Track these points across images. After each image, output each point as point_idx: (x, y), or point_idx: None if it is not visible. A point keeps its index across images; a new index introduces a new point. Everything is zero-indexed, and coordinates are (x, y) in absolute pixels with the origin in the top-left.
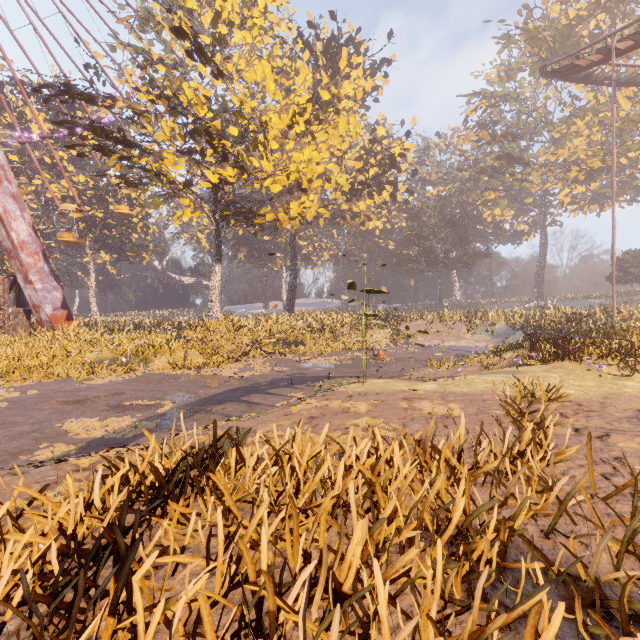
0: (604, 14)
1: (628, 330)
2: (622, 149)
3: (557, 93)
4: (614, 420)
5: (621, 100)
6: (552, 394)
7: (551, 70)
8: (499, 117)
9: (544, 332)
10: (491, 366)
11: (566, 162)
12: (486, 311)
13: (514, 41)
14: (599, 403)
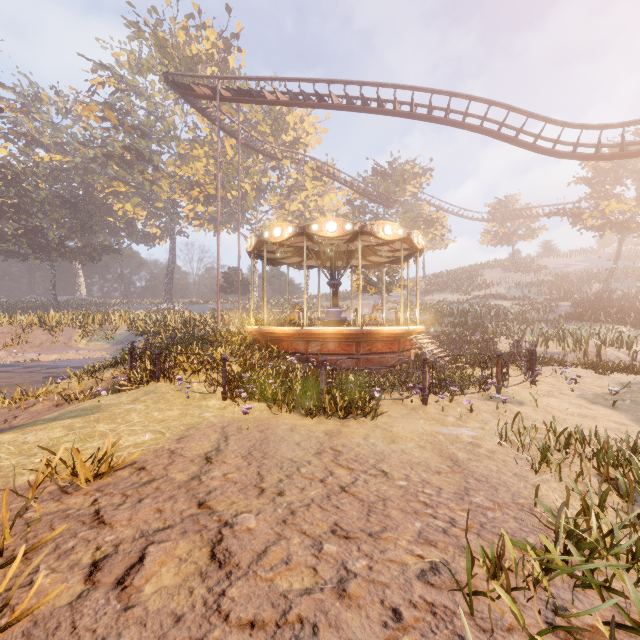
0: (217, 69)
1: (225, 335)
2: (228, 186)
3: (184, 115)
4: (170, 496)
5: (228, 146)
6: (99, 468)
7: (173, 81)
8: (130, 107)
9: (163, 338)
10: (78, 395)
11: (190, 180)
12: (109, 314)
13: (145, 37)
14: (169, 454)
